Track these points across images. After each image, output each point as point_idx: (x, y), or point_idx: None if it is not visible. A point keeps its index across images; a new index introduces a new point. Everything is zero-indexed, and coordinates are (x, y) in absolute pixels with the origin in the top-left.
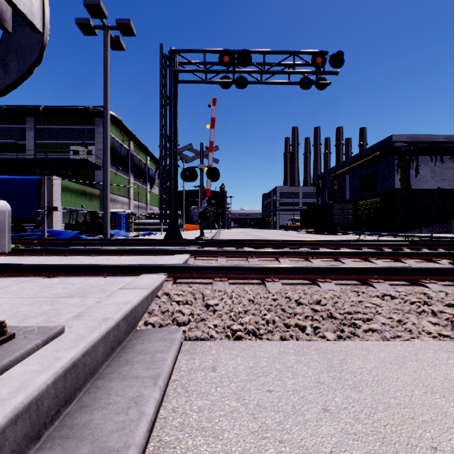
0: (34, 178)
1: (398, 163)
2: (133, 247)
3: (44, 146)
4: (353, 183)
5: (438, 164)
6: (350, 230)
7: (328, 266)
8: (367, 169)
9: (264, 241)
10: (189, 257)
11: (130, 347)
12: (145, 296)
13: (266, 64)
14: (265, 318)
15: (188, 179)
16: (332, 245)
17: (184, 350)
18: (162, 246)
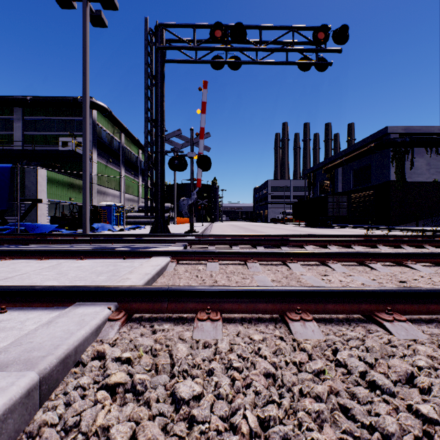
0: (6, 166)
1: (393, 155)
2: (107, 245)
3: (32, 137)
4: (346, 176)
5: (433, 156)
6: (343, 223)
7: (392, 289)
8: (361, 161)
9: (260, 236)
10: (168, 262)
11: None
12: (13, 400)
13: (262, 42)
14: None
15: (176, 168)
16: (341, 242)
17: None
18: (142, 243)
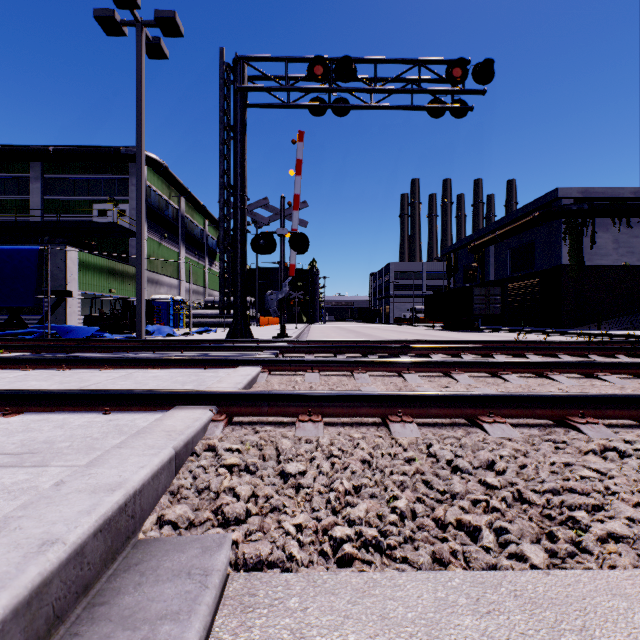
0: (32, 248)
1: (566, 229)
2: (176, 354)
3: (55, 204)
4: (500, 257)
5: (623, 230)
6: (496, 324)
7: (497, 393)
8: (521, 237)
9: (375, 343)
10: (259, 372)
11: (109, 599)
12: (164, 462)
13: (378, 79)
14: (397, 508)
15: (262, 251)
16: (480, 350)
17: (230, 598)
18: (220, 351)
